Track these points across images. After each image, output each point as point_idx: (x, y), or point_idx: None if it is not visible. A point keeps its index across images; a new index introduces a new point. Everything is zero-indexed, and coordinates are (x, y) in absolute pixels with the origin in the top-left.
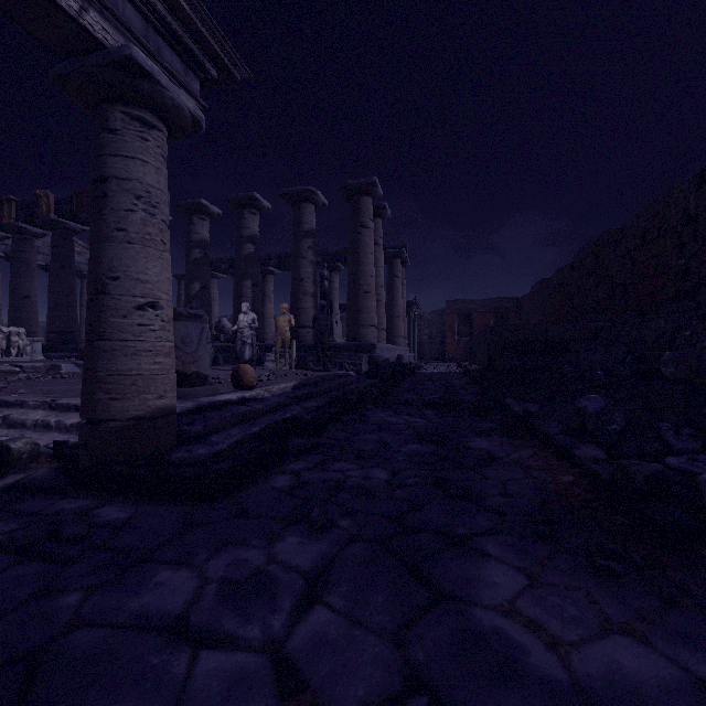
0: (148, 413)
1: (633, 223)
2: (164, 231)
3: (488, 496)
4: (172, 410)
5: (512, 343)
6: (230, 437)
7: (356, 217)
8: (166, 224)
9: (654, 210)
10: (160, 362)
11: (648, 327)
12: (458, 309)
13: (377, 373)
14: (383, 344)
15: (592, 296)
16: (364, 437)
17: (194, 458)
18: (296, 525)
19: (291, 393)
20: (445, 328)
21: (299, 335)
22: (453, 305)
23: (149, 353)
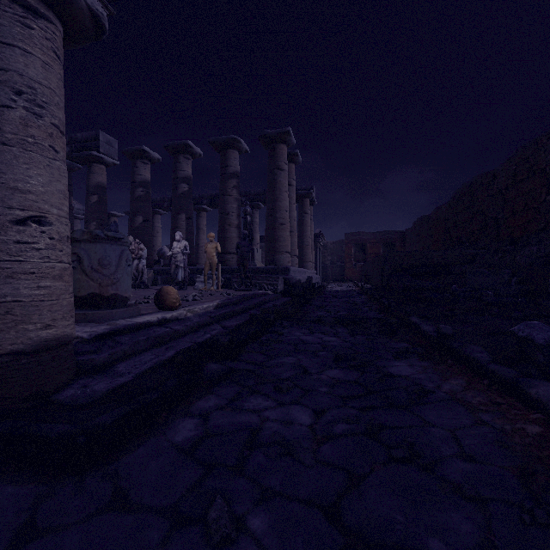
0: (28, 346)
1: (504, 166)
2: (56, 136)
3: (443, 460)
4: (65, 341)
5: (402, 267)
6: (139, 365)
7: (273, 161)
8: (59, 130)
9: (524, 154)
10: (47, 286)
11: (521, 253)
12: (354, 240)
13: (291, 292)
14: (295, 268)
15: (468, 228)
16: (282, 360)
17: (87, 397)
18: (186, 529)
19: (213, 312)
20: (343, 255)
21: (225, 260)
22: (351, 236)
23: (30, 276)
